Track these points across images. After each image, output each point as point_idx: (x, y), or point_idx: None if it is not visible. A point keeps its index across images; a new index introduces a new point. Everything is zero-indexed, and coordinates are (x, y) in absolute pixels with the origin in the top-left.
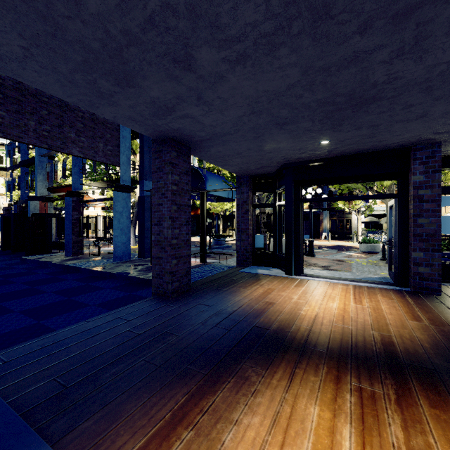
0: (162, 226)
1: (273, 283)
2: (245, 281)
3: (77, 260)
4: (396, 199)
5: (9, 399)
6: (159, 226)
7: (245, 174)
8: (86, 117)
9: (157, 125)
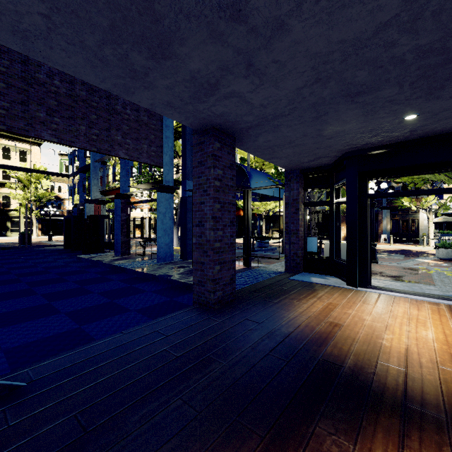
0: (204, 227)
1: (333, 296)
2: (298, 292)
3: (124, 260)
4: None
5: (20, 441)
6: (200, 227)
7: (295, 168)
8: (132, 119)
9: (198, 111)
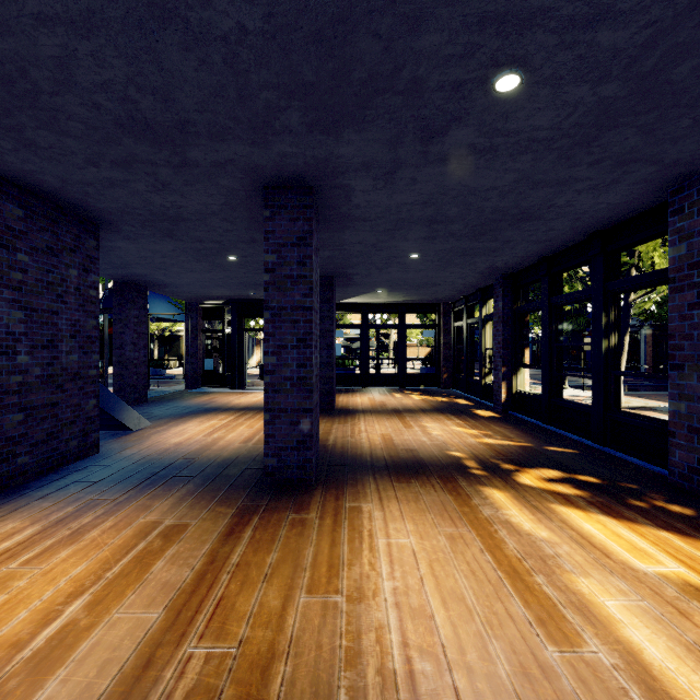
0: (125, 349)
1: (219, 395)
2: (195, 395)
3: None
4: None
5: None
6: (121, 350)
7: (194, 302)
8: None
9: (127, 278)
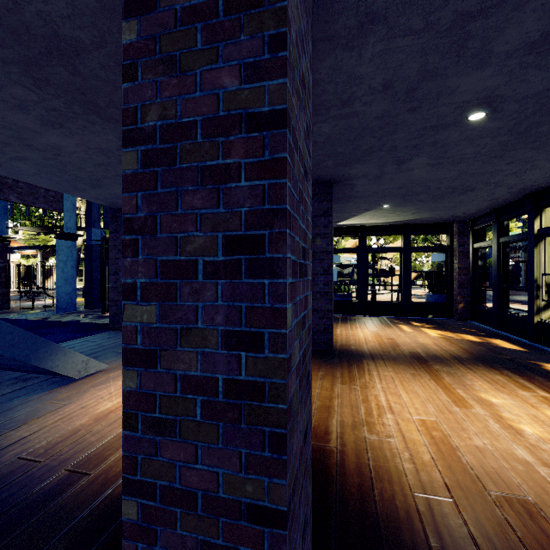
0: (119, 275)
1: None
2: None
3: (8, 314)
4: None
5: None
6: (116, 276)
7: None
8: None
9: (116, 202)
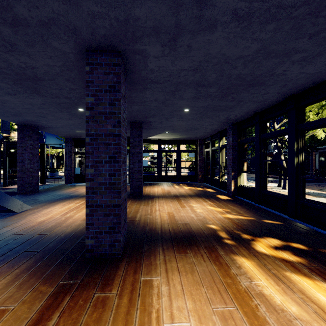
0: (24, 163)
1: (81, 187)
2: (68, 187)
3: None
4: (129, 153)
5: None
6: (22, 163)
7: (69, 137)
8: None
9: (24, 122)
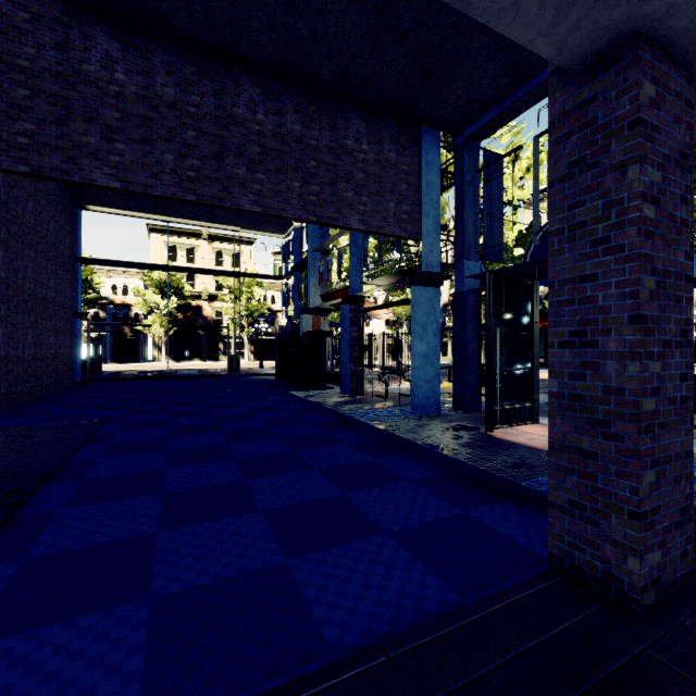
0: (595, 348)
1: None
2: None
3: (356, 404)
4: None
5: None
6: (578, 350)
7: None
8: (370, 159)
9: None
